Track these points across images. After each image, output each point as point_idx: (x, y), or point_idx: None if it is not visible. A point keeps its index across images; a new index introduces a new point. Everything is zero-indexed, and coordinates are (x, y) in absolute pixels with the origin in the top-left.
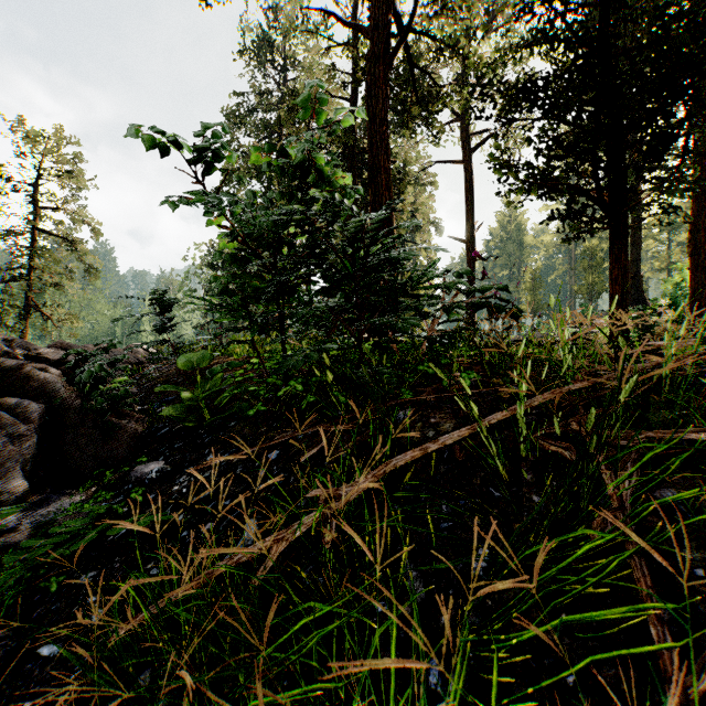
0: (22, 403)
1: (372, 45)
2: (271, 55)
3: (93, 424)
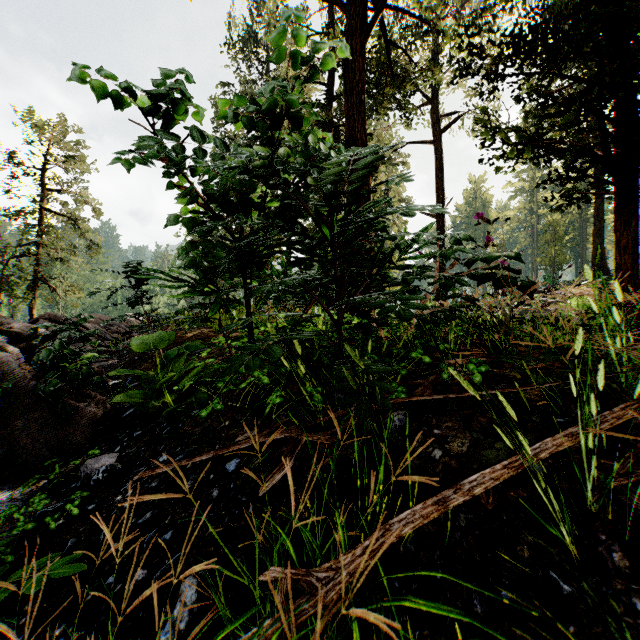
0: None
1: (349, 19)
2: (255, 47)
3: (48, 407)
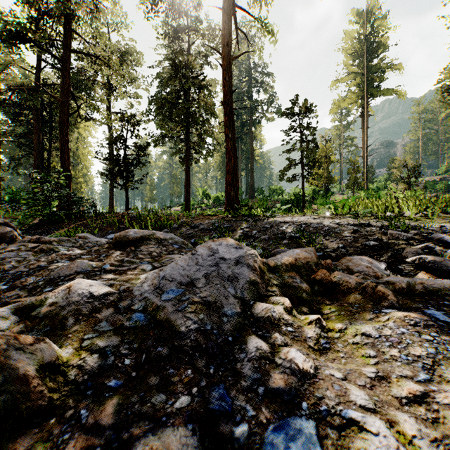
0: None
1: (62, 107)
2: None
3: None
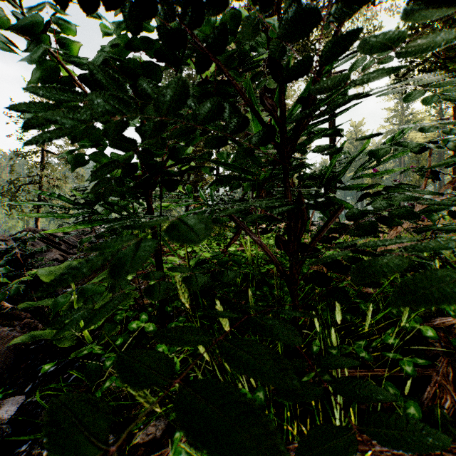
0: None
1: None
2: None
3: None
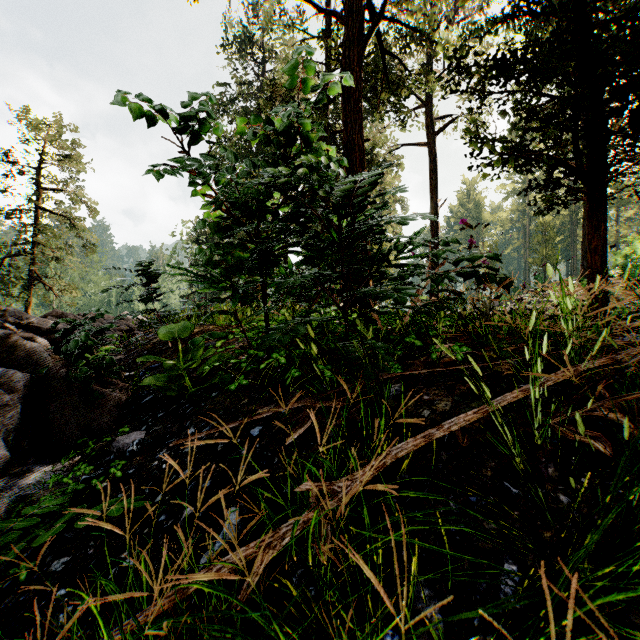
0: (7, 372)
1: (346, 30)
2: (251, 48)
3: (77, 392)
